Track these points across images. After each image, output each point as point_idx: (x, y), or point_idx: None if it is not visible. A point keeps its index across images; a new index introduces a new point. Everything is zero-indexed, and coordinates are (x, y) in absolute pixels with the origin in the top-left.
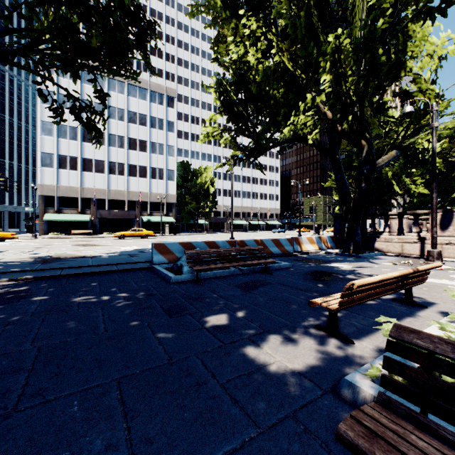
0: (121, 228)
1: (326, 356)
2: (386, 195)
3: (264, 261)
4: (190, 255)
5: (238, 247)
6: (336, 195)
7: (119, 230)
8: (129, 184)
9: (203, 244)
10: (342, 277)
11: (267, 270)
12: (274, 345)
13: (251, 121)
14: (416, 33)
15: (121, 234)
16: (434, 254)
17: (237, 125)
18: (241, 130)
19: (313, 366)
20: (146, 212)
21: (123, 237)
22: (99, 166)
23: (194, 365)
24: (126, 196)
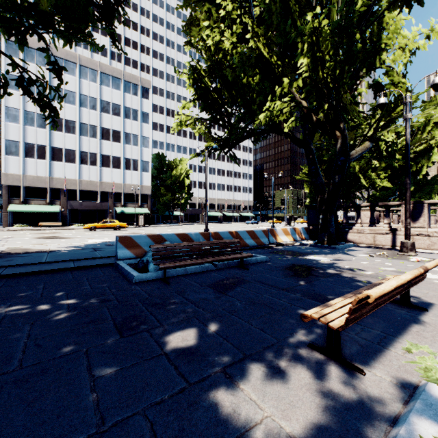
0: (93, 220)
1: (334, 401)
2: (353, 188)
3: (240, 255)
4: (156, 250)
5: (212, 239)
6: (307, 187)
7: (92, 222)
8: (102, 175)
9: (175, 236)
10: (323, 272)
11: (243, 265)
12: (260, 382)
13: (226, 109)
14: (389, 25)
15: (91, 225)
16: (408, 245)
17: (211, 114)
18: (215, 119)
19: (321, 425)
20: (119, 204)
21: (94, 229)
22: (70, 156)
23: (138, 437)
24: (99, 187)
